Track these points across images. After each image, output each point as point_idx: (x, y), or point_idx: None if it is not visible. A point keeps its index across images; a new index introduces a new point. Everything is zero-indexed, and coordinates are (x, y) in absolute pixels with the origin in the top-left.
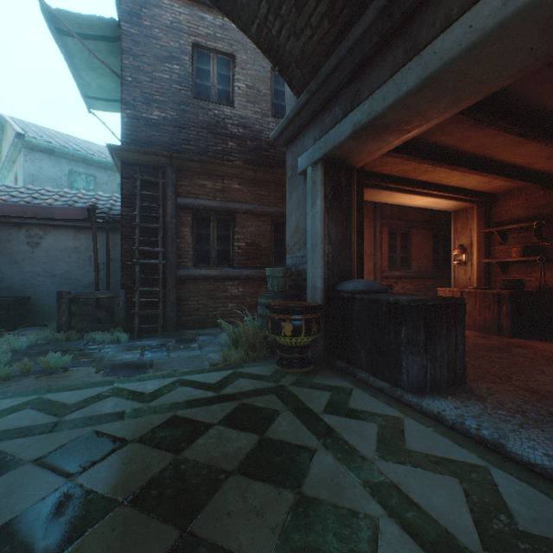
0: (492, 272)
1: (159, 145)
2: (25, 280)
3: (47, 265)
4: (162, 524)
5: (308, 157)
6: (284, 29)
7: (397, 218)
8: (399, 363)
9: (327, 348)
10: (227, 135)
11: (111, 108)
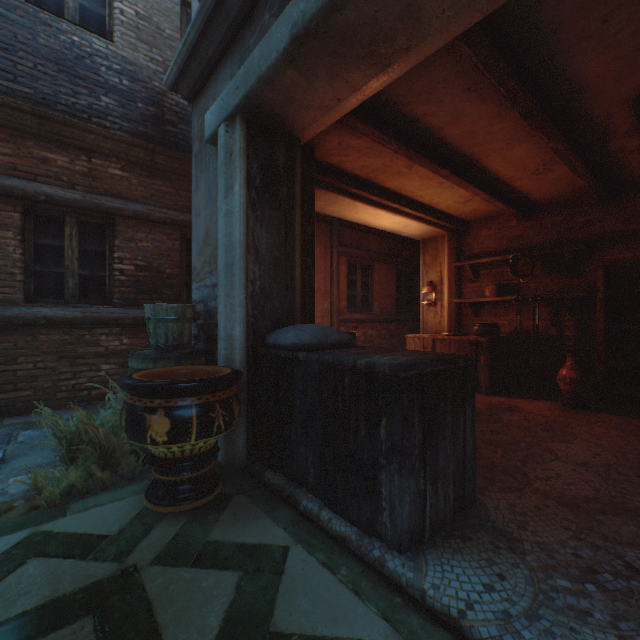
0: (463, 315)
1: None
2: None
3: None
4: None
5: (219, 108)
6: None
7: (357, 246)
8: (376, 488)
9: (253, 445)
10: (99, 83)
11: None
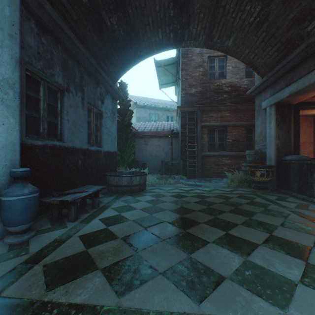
0: None
1: (194, 102)
2: (143, 157)
3: (149, 152)
4: (230, 206)
5: (267, 103)
6: (256, 56)
7: None
8: (312, 187)
9: (277, 185)
10: (223, 92)
11: (167, 86)
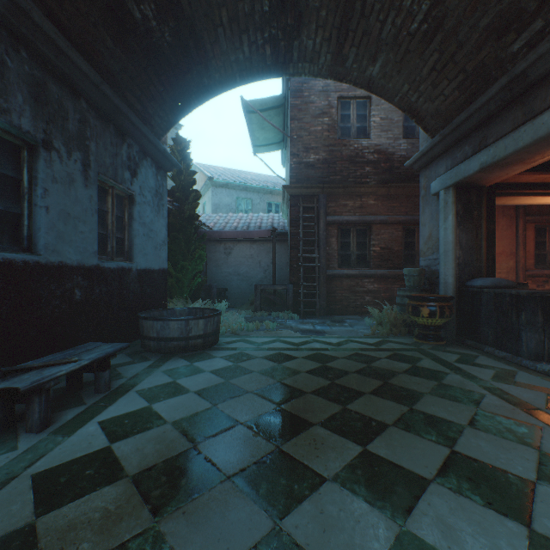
0: None
1: (314, 180)
2: (223, 277)
3: (234, 267)
4: (374, 379)
5: (440, 183)
6: (421, 98)
7: (546, 213)
8: (519, 338)
9: (458, 331)
10: (364, 162)
11: (268, 150)
